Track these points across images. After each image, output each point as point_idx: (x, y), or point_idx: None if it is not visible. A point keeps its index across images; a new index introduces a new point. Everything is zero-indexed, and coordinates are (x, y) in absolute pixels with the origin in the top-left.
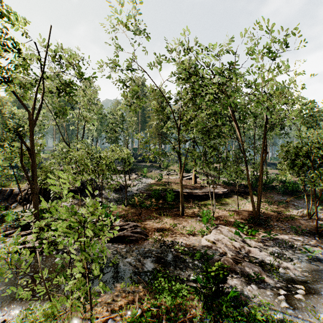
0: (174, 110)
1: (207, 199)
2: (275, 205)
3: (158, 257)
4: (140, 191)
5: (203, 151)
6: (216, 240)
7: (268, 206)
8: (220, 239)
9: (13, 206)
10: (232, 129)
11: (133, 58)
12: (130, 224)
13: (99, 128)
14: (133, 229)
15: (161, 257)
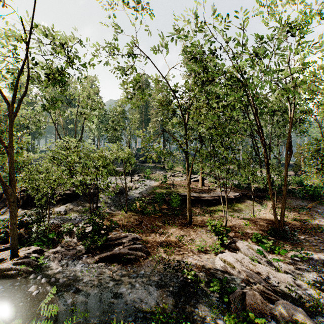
0: (180, 104)
1: (217, 204)
2: (295, 211)
3: (162, 285)
4: (142, 194)
5: (214, 150)
6: (234, 262)
7: (287, 213)
8: (239, 259)
9: (2, 212)
10: (251, 124)
11: (133, 42)
12: (129, 237)
13: (100, 127)
14: (132, 244)
15: (165, 285)
